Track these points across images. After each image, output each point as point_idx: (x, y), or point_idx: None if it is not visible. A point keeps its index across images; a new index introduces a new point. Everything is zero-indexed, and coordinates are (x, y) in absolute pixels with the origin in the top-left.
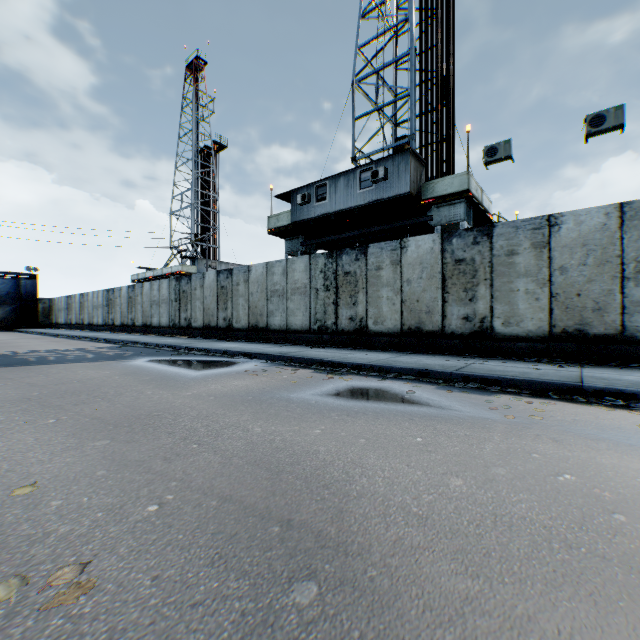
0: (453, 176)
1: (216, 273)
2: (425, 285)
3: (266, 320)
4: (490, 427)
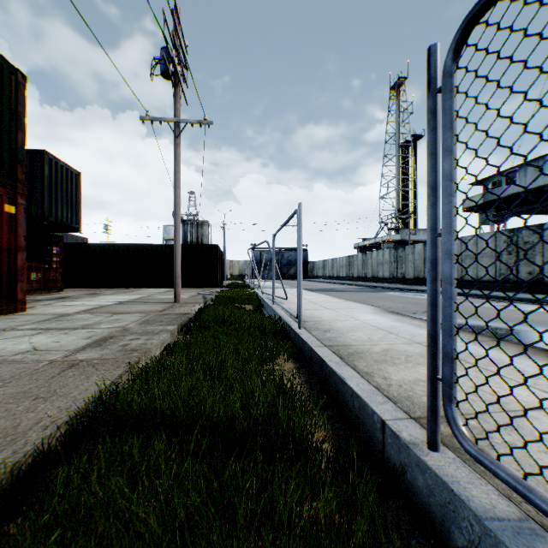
0: None
1: (423, 245)
2: None
3: (460, 274)
4: None
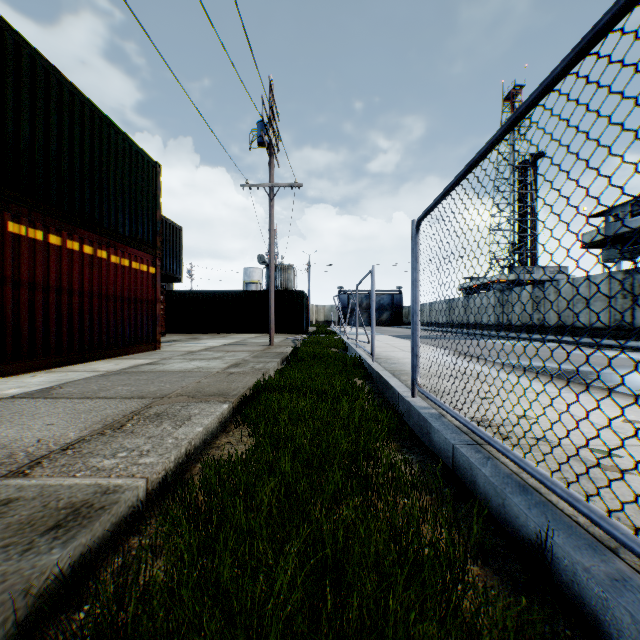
0: None
1: (530, 287)
2: None
3: (571, 320)
4: None
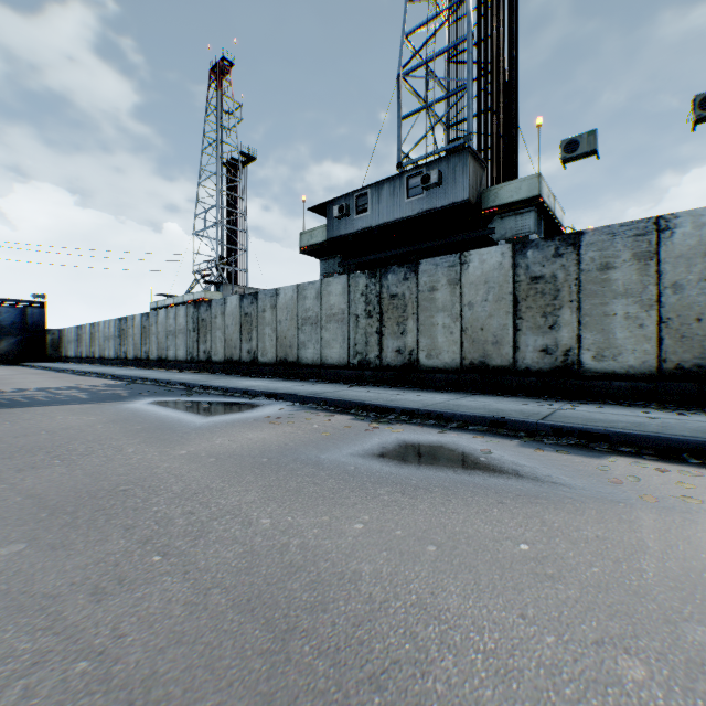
0: (521, 180)
1: (239, 298)
2: (491, 309)
3: (297, 353)
4: (629, 520)
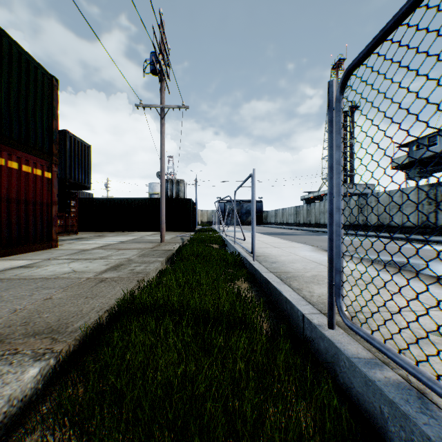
0: None
1: (357, 197)
2: None
3: (388, 221)
4: None
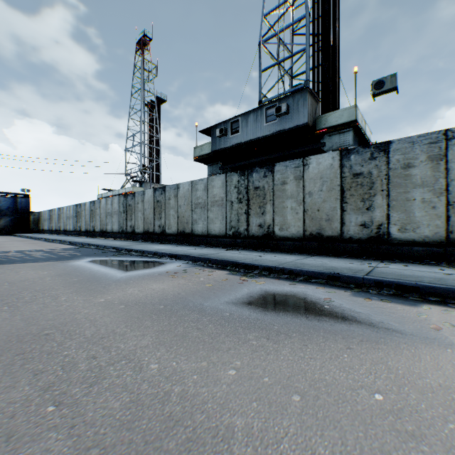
0: (343, 109)
1: (153, 190)
2: (325, 196)
3: (191, 227)
4: None
